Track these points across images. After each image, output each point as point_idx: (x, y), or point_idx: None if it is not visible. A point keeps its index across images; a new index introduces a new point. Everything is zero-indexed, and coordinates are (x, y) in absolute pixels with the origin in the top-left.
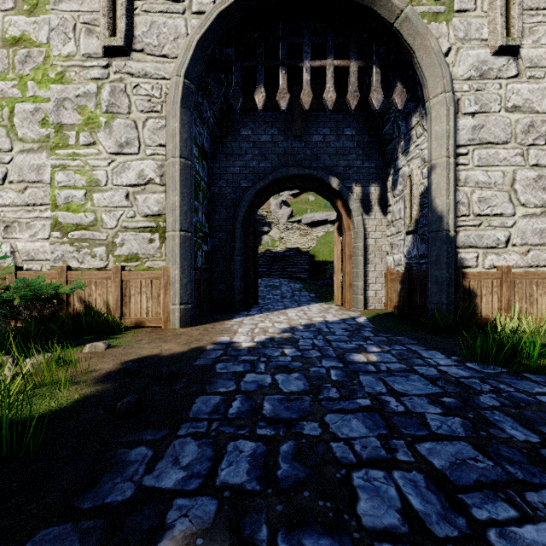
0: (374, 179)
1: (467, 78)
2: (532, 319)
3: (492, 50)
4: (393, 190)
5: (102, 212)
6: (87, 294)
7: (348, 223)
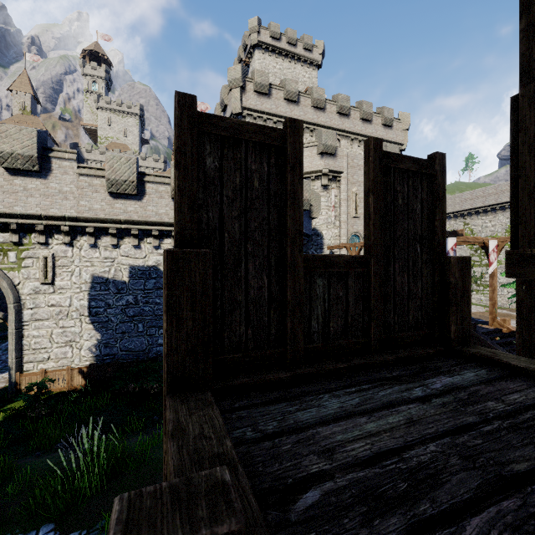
0: None
1: (29, 294)
2: (55, 388)
3: (40, 283)
4: None
5: None
6: None
7: None
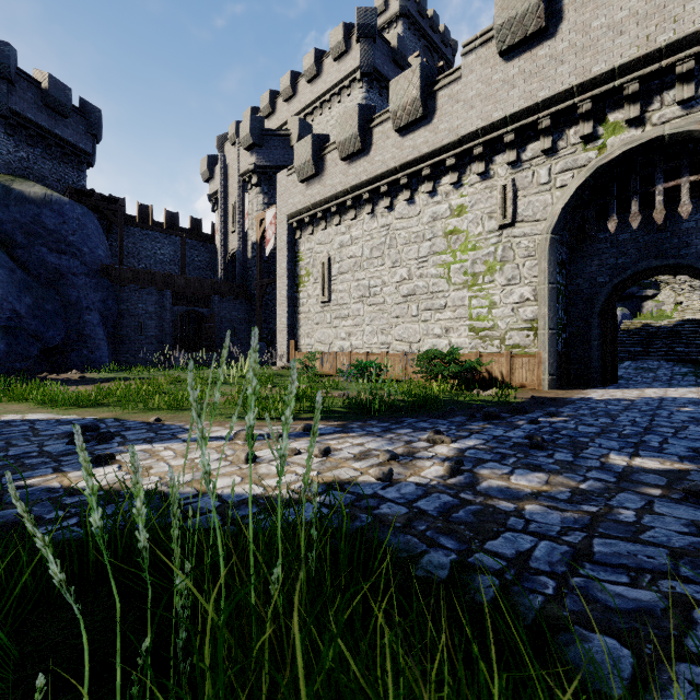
0: None
1: None
2: None
3: None
4: None
5: (497, 320)
6: (490, 367)
7: None
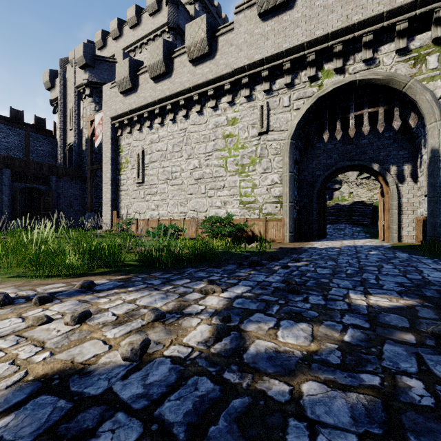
0: (407, 161)
1: None
2: None
3: None
4: (420, 168)
5: (257, 196)
6: (253, 228)
7: (387, 190)
